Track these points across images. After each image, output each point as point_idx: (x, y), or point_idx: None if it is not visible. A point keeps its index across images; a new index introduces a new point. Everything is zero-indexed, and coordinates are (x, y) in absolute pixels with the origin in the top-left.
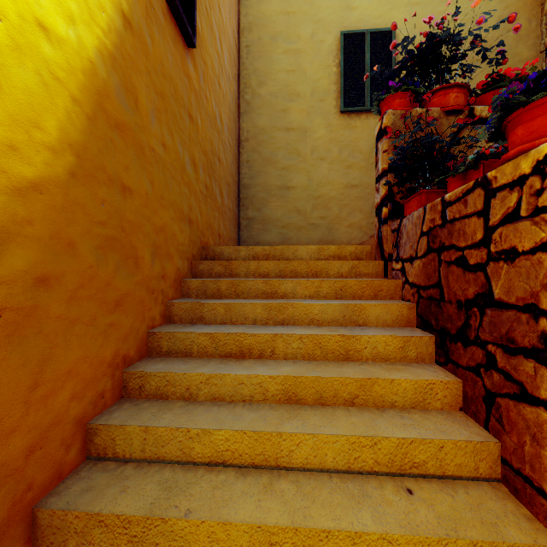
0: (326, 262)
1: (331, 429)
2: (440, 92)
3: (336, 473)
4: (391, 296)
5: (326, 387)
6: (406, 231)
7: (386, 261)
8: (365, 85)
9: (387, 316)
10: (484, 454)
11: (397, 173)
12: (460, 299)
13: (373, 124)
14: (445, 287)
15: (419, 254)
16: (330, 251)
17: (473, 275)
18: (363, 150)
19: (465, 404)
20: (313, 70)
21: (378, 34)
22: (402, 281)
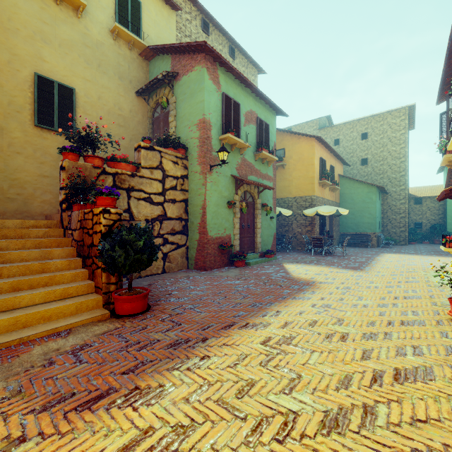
0: (29, 230)
1: (38, 292)
2: (91, 157)
3: (40, 304)
4: (66, 245)
5: (34, 282)
6: (73, 218)
7: (65, 229)
8: (54, 114)
9: (64, 254)
10: (90, 286)
11: (69, 194)
12: (88, 245)
13: (60, 140)
14: (85, 241)
15: (78, 228)
16: (30, 223)
17: (91, 237)
18: (53, 155)
19: (89, 277)
20: (10, 87)
21: (64, 87)
22: (72, 239)
